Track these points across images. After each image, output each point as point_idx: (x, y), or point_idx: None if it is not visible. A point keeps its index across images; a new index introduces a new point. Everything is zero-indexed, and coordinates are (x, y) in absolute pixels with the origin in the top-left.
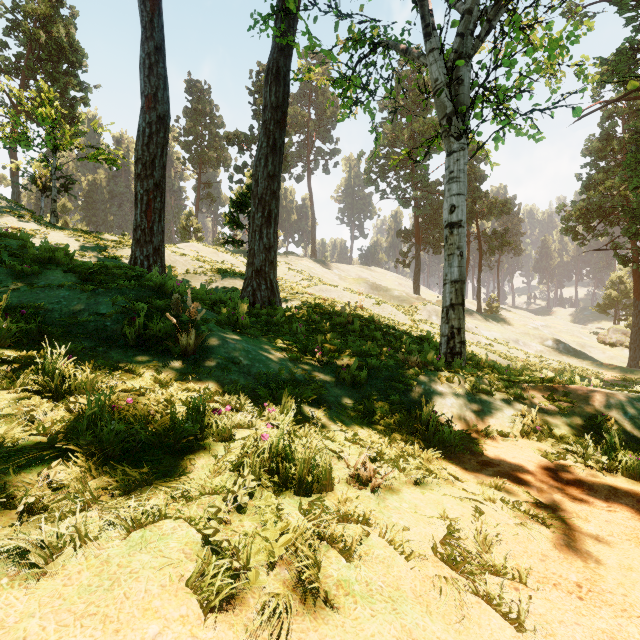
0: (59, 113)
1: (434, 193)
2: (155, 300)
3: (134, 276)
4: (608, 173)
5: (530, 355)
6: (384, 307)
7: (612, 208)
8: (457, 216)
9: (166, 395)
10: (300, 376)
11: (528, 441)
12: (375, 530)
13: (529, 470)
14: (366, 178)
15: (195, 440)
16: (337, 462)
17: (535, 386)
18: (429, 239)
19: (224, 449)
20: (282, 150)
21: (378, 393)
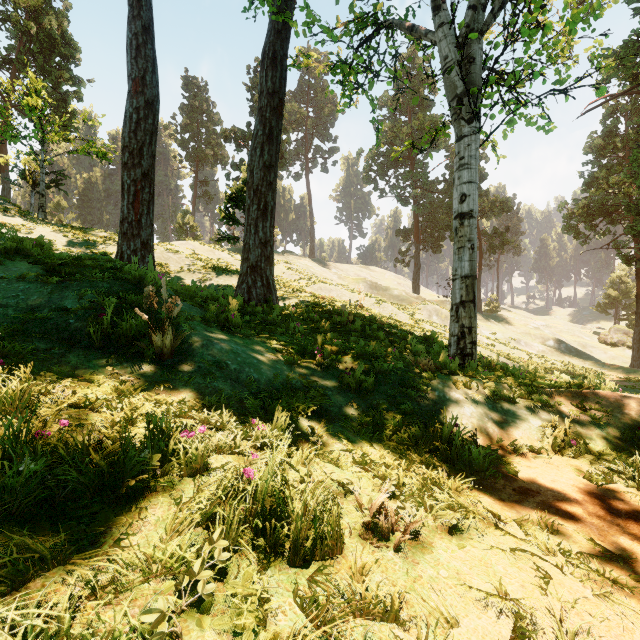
0: (46, 103)
1: (434, 192)
2: (130, 294)
3: (111, 269)
4: (611, 171)
5: (533, 355)
6: (384, 306)
7: (614, 206)
8: (468, 206)
9: (125, 411)
10: (297, 382)
11: (563, 458)
12: (409, 630)
13: (577, 499)
14: (365, 176)
15: (154, 476)
16: (345, 500)
17: (561, 392)
18: (428, 238)
19: (192, 490)
20: (279, 139)
21: (387, 401)
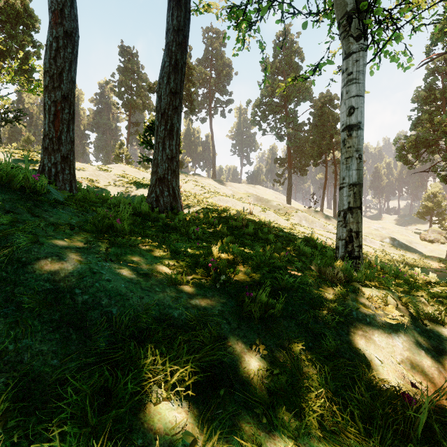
0: None
1: (301, 131)
2: None
3: None
4: (432, 114)
5: (377, 250)
6: (268, 213)
7: (434, 141)
8: (356, 118)
9: None
10: (181, 315)
11: None
12: None
13: None
14: (252, 120)
15: None
16: None
17: None
18: (297, 165)
19: None
20: (183, 70)
21: (300, 331)
